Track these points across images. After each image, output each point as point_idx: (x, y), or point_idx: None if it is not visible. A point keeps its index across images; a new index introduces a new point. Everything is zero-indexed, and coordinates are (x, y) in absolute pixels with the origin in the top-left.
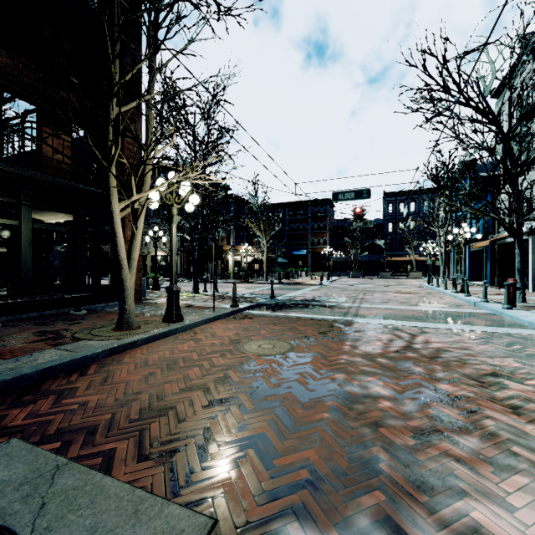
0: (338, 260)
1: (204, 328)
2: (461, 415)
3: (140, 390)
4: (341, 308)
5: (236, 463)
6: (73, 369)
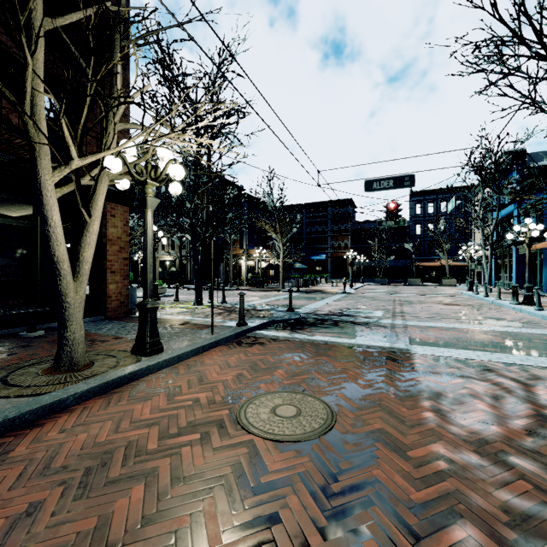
0: (362, 265)
1: (192, 362)
2: None
3: None
4: (382, 328)
5: None
6: None
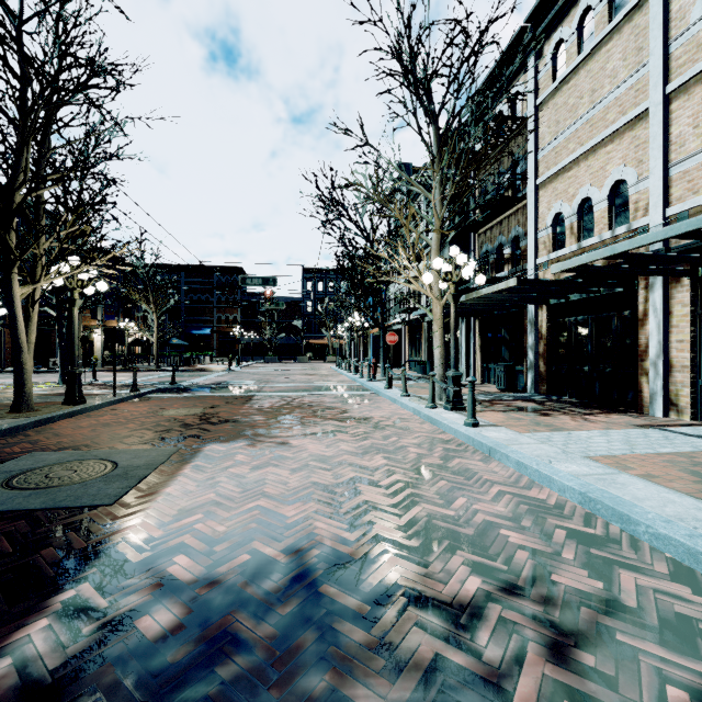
0: (252, 342)
1: (112, 408)
2: (294, 420)
3: (97, 434)
4: (247, 388)
5: (184, 440)
6: (9, 435)
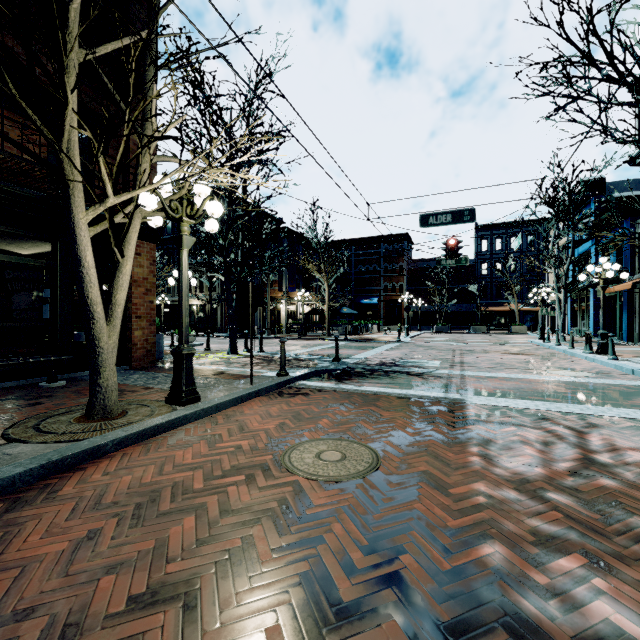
0: (419, 310)
1: (231, 412)
2: None
3: (37, 601)
4: (438, 378)
5: None
6: None
